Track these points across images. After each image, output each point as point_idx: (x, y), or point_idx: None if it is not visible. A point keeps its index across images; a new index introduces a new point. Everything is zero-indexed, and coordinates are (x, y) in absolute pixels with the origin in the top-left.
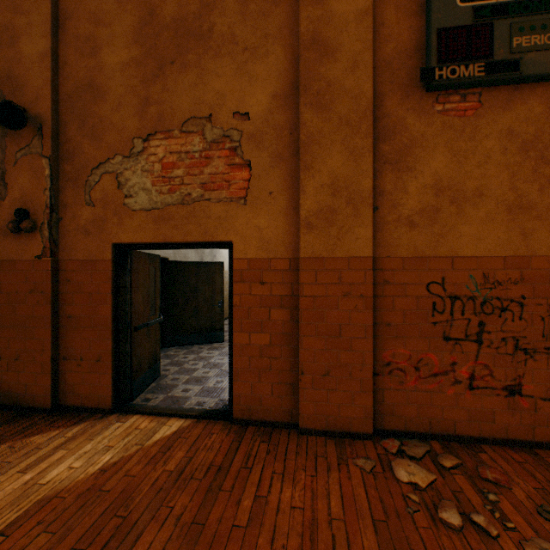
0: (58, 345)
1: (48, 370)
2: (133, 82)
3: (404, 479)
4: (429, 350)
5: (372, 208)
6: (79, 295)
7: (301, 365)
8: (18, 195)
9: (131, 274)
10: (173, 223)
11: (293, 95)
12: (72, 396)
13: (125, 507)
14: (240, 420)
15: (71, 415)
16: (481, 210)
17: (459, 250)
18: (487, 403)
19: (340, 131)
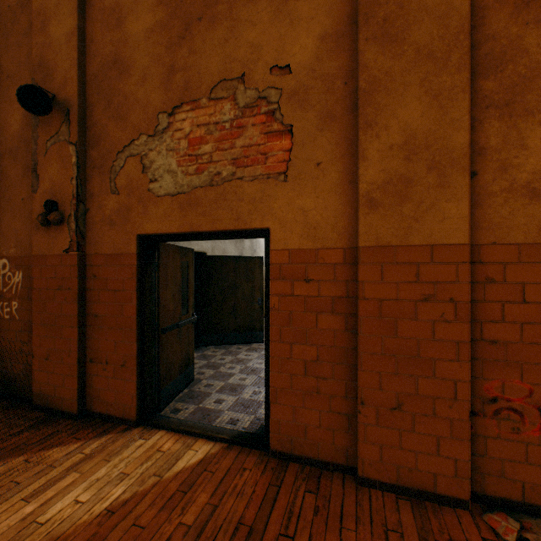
0: (85, 346)
1: (75, 373)
2: (158, 50)
3: None
4: None
5: (468, 173)
6: (105, 292)
7: (360, 392)
8: (48, 186)
9: (158, 269)
10: (200, 208)
11: (348, 32)
12: (98, 402)
13: None
14: (278, 453)
15: (96, 424)
16: None
17: None
18: None
19: (418, 67)
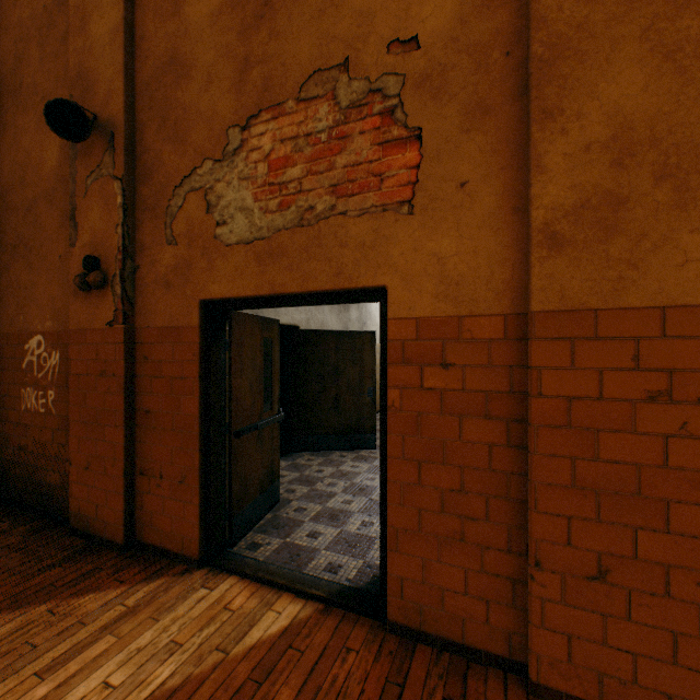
0: (133, 453)
1: (120, 489)
2: (227, 39)
3: None
4: None
5: None
6: (158, 379)
7: (533, 546)
8: (88, 238)
9: (229, 348)
10: (285, 260)
11: None
12: (150, 530)
13: None
14: (400, 627)
15: (146, 560)
16: None
17: None
18: None
19: (637, 10)
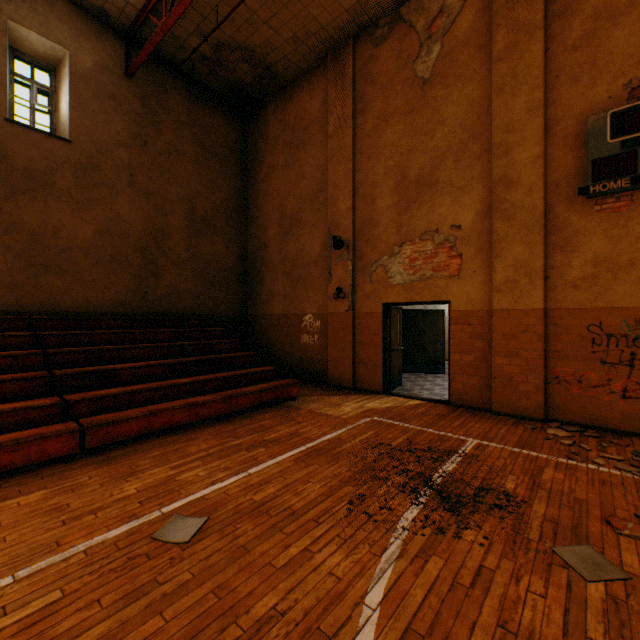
0: (354, 356)
1: (351, 368)
2: (393, 216)
3: (549, 432)
4: (588, 369)
5: (543, 278)
6: (365, 330)
7: (493, 373)
8: (336, 280)
9: (389, 319)
10: (415, 291)
11: (489, 212)
12: (361, 383)
13: (402, 415)
14: (455, 404)
15: (362, 392)
16: (632, 275)
17: (613, 303)
18: (638, 409)
19: (520, 232)
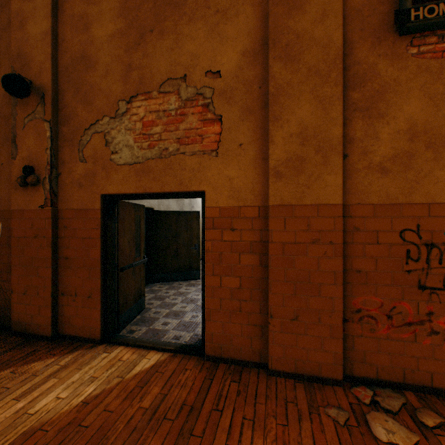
0: (57, 283)
1: (49, 304)
2: (118, 52)
3: (383, 439)
4: (402, 298)
5: (342, 155)
6: (74, 239)
7: (270, 309)
8: (26, 154)
9: (117, 221)
10: (152, 175)
11: (262, 51)
12: (68, 327)
13: None
14: (212, 357)
15: (67, 343)
16: None
17: (436, 196)
18: None
19: (309, 80)
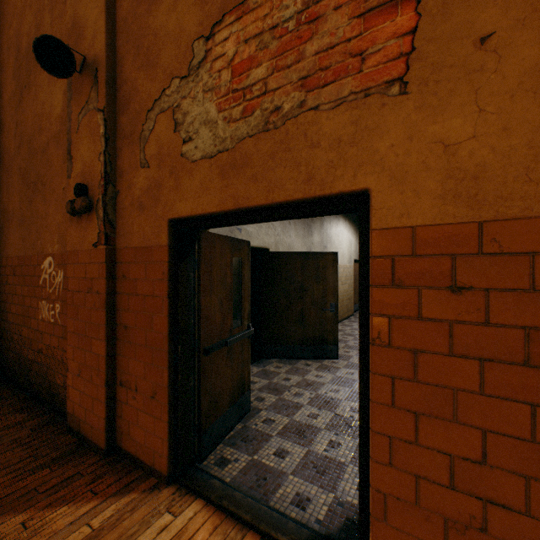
0: (115, 364)
1: (102, 397)
2: None
3: None
4: None
5: None
6: (134, 297)
7: None
8: (80, 169)
9: (198, 267)
10: (248, 170)
11: None
12: (127, 438)
13: None
14: None
15: (122, 469)
16: None
17: None
18: None
19: None
